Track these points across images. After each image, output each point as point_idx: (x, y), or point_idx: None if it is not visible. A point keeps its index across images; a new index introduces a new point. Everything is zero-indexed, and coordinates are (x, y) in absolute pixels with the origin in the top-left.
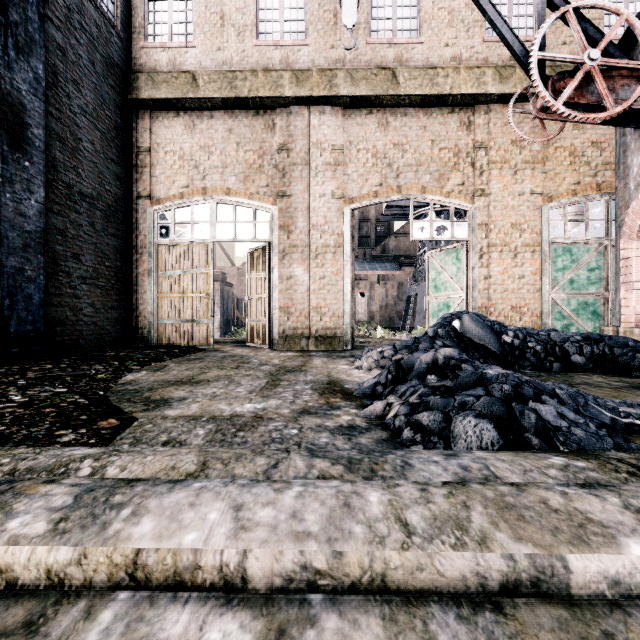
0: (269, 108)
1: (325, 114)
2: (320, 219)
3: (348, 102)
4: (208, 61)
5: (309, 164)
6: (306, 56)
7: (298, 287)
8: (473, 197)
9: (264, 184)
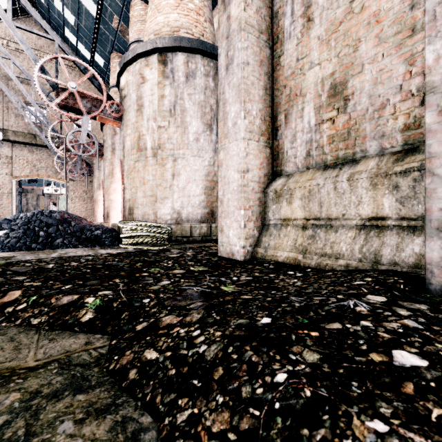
0: None
1: (3, 144)
2: (0, 183)
3: (14, 142)
4: None
5: None
6: None
7: None
8: (69, 181)
9: None
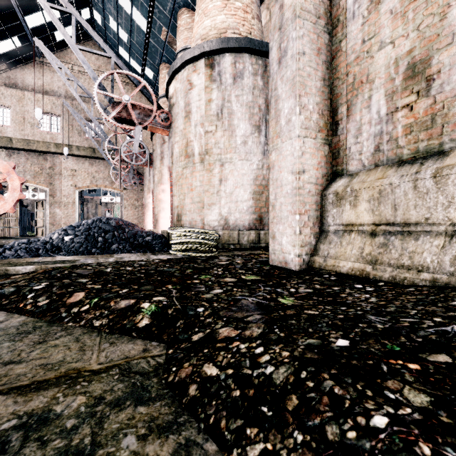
0: (45, 153)
1: (68, 158)
2: (66, 193)
3: (77, 156)
4: (17, 134)
5: (62, 174)
6: (61, 138)
7: (57, 216)
8: (123, 190)
9: (43, 179)
